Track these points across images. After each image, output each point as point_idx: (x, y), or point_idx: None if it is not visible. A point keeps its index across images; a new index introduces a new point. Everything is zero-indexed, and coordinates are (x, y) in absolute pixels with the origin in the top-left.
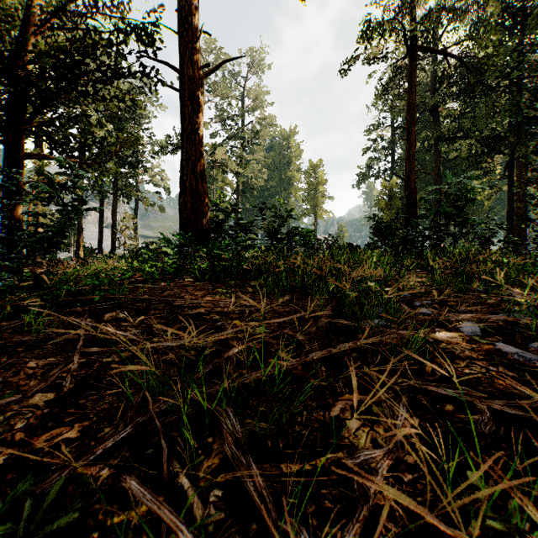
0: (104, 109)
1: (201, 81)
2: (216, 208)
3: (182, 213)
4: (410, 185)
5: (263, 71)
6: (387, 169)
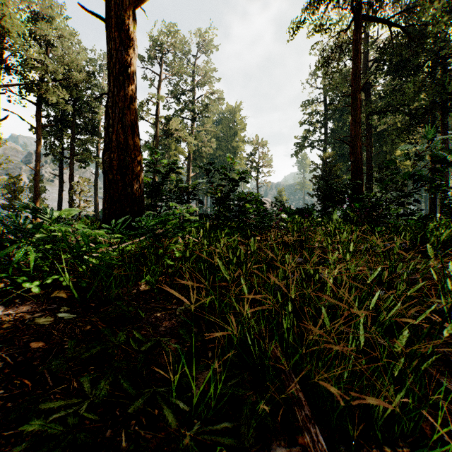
0: (61, 78)
1: (131, 9)
2: (155, 169)
3: (107, 174)
4: (356, 151)
5: (212, 51)
6: (321, 140)
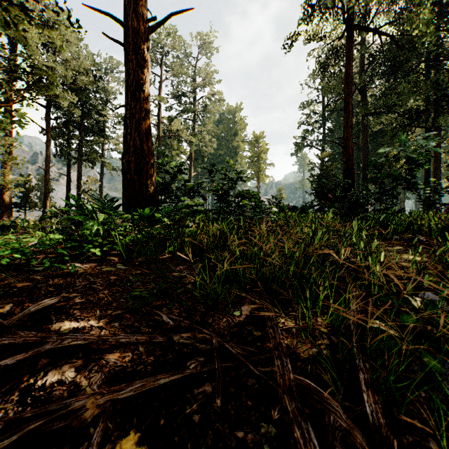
0: (69, 82)
1: (146, 34)
2: (164, 169)
3: (126, 175)
4: (348, 151)
5: (213, 53)
6: (319, 140)
